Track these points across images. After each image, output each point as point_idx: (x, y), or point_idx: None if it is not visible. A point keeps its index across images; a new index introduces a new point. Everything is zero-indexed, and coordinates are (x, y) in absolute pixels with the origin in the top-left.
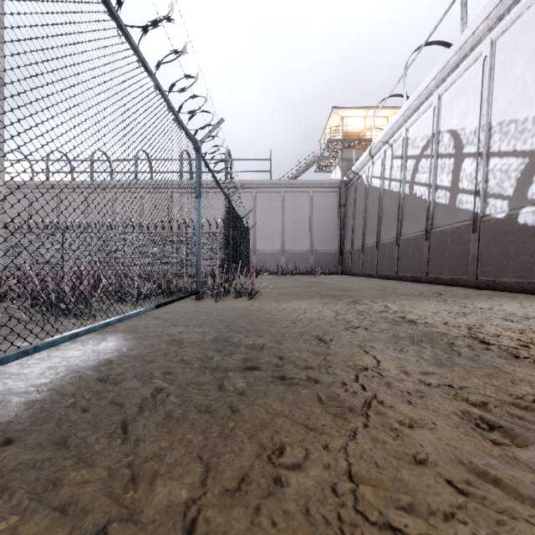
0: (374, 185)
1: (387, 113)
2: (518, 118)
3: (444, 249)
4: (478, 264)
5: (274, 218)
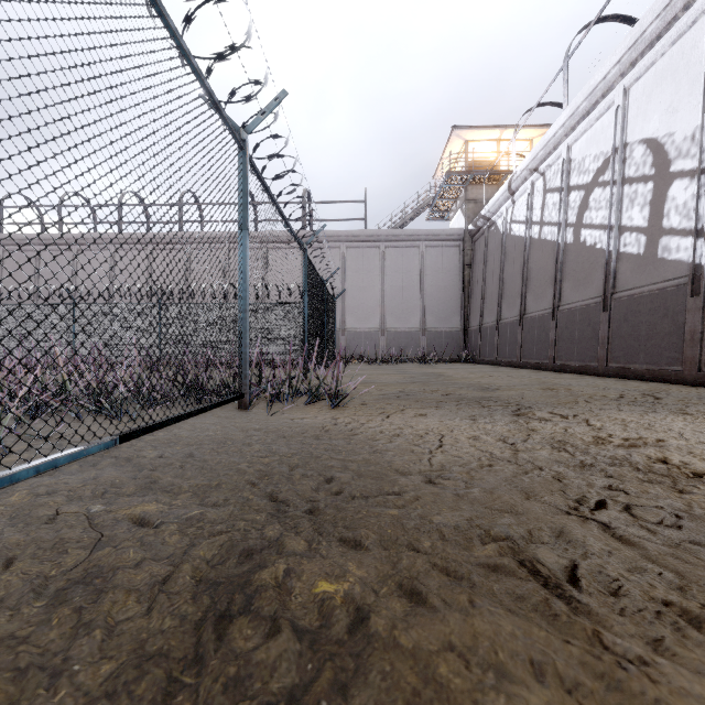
0: (516, 234)
1: (530, 134)
2: None
3: (636, 324)
4: (702, 347)
5: (371, 284)
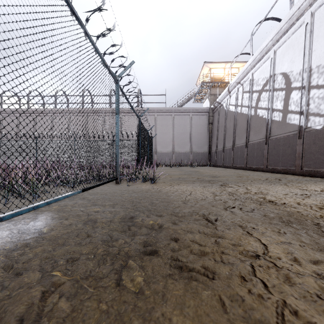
0: (231, 110)
1: (238, 65)
2: None
3: (278, 150)
4: (302, 159)
5: (168, 131)
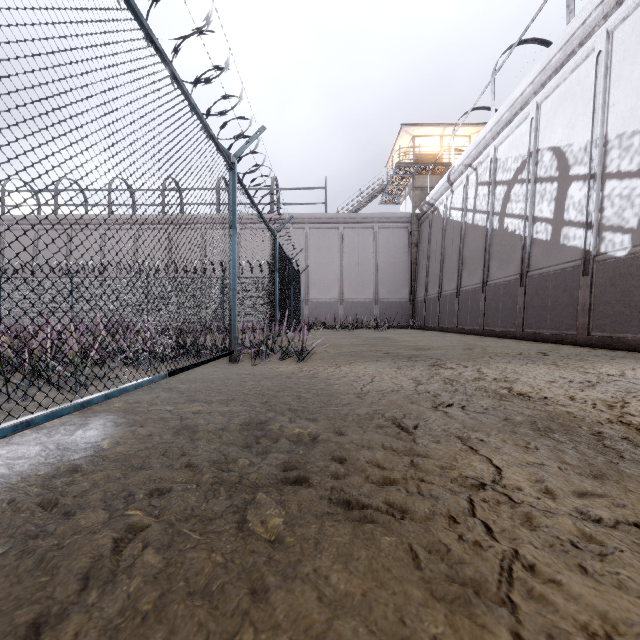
0: (454, 219)
1: (469, 131)
2: None
3: (544, 297)
4: (590, 316)
5: (331, 260)
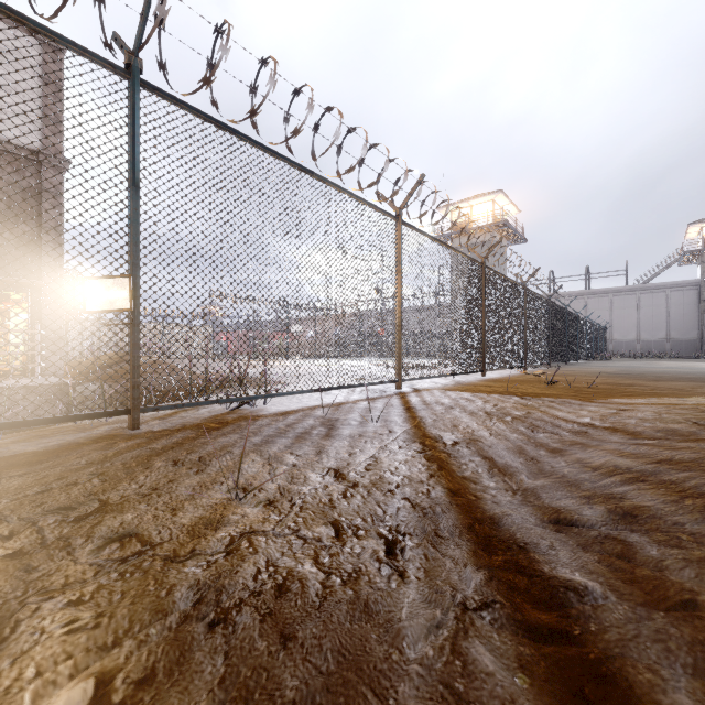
0: None
1: None
2: None
3: None
4: None
5: (629, 315)
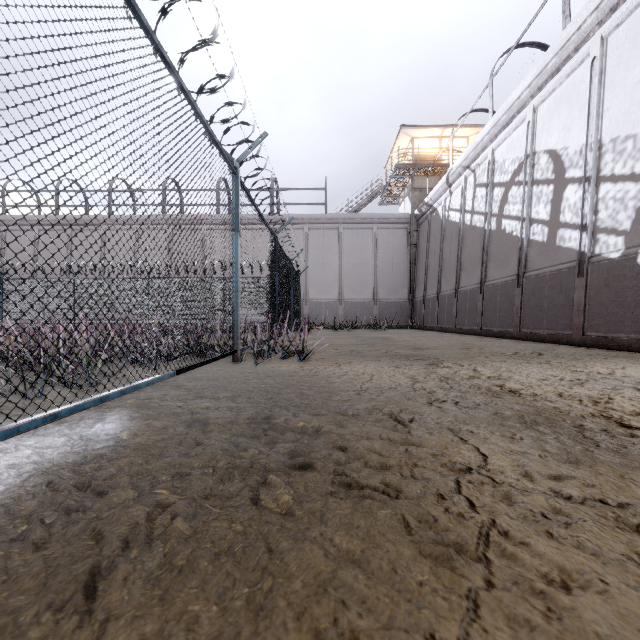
0: (453, 220)
1: (467, 132)
2: (637, 132)
3: (541, 297)
4: (585, 316)
5: (330, 260)
